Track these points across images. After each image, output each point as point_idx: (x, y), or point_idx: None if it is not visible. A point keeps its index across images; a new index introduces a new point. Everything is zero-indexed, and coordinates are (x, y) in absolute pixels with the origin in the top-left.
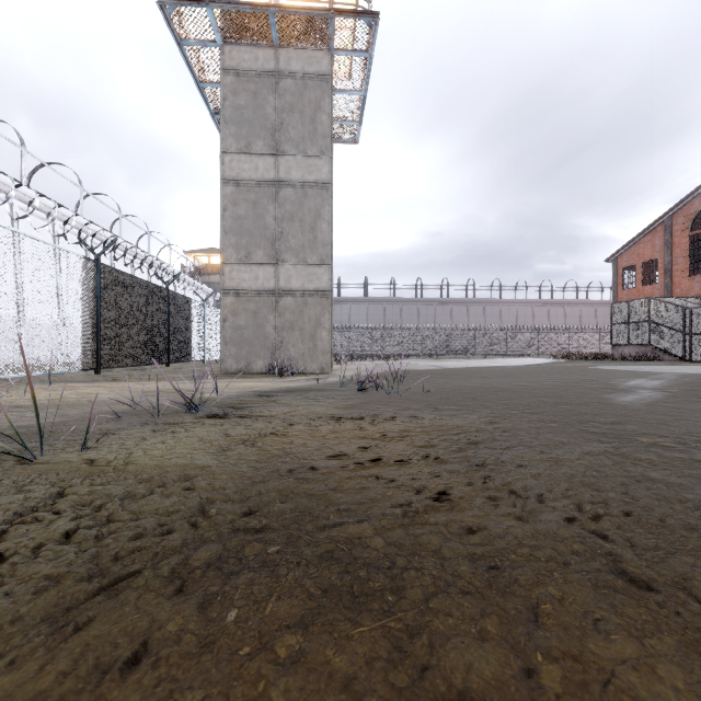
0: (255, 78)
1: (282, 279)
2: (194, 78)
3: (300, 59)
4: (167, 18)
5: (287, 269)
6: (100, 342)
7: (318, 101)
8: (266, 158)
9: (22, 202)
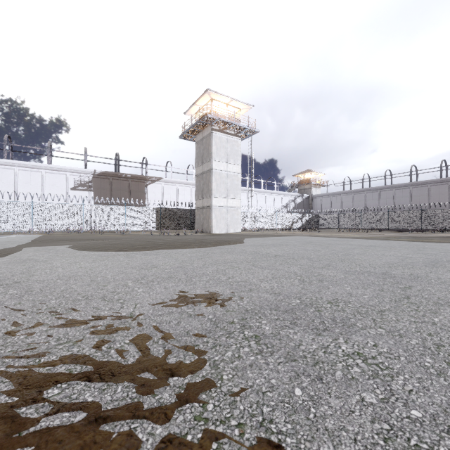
0: (200, 142)
1: (203, 203)
2: None
3: (206, 131)
4: (183, 138)
5: (204, 200)
6: (161, 224)
7: (209, 143)
8: (201, 166)
9: (193, 185)
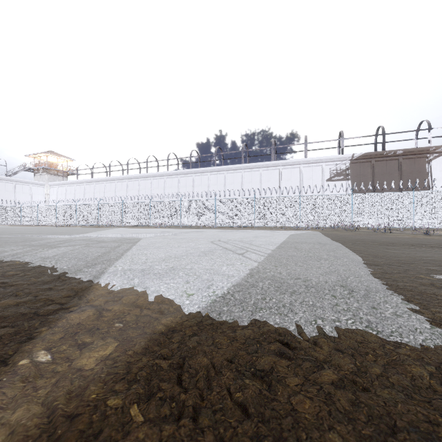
0: None
1: None
2: None
3: None
4: None
5: None
6: None
7: None
8: None
9: None
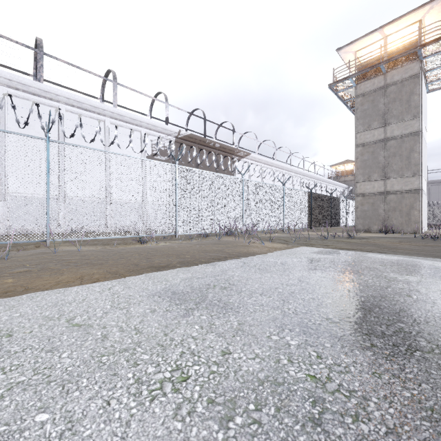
0: (373, 93)
1: (388, 186)
2: (341, 101)
3: (399, 73)
4: (331, 89)
5: (391, 181)
6: (311, 218)
7: (411, 90)
8: (379, 129)
9: (275, 167)
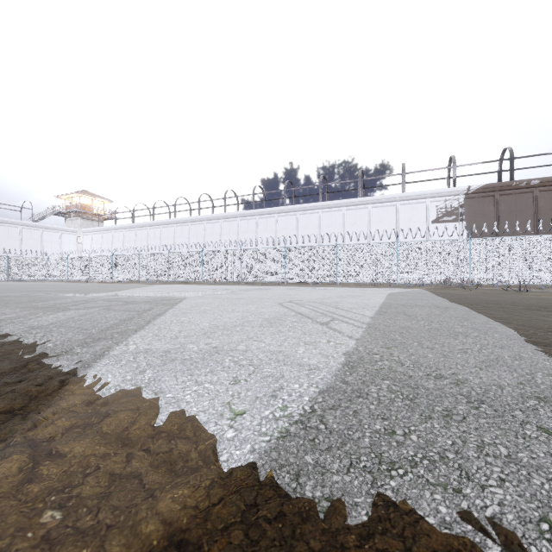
0: None
1: None
2: None
3: None
4: None
5: None
6: None
7: None
8: None
9: None
